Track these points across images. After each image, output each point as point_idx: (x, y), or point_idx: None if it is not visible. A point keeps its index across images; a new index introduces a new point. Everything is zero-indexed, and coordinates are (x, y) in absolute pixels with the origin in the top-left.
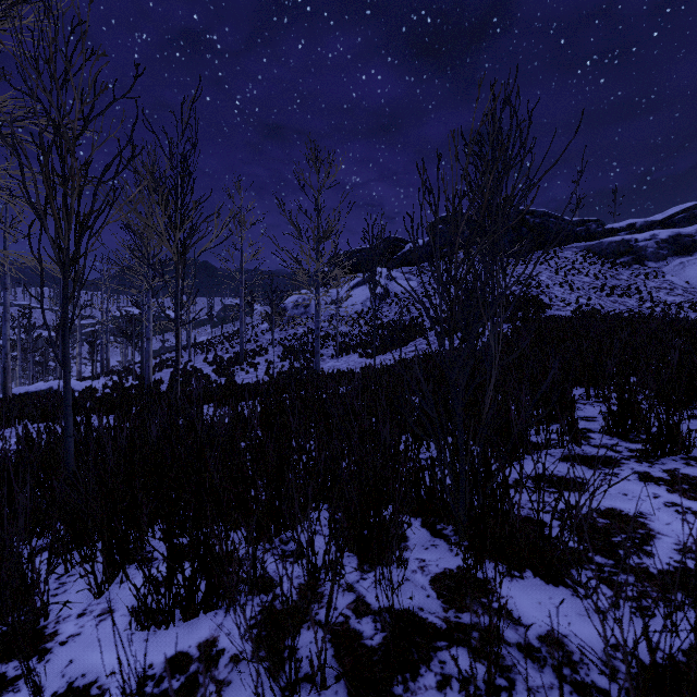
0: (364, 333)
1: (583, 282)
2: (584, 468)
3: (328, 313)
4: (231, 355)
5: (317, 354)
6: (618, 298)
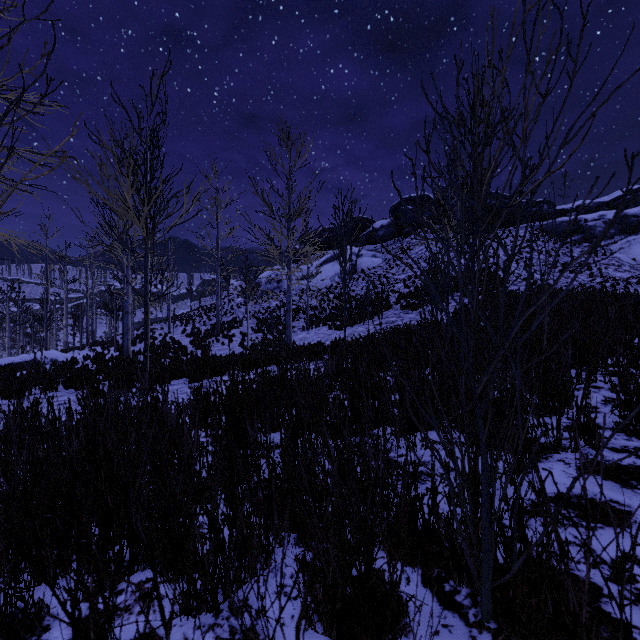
0: (333, 307)
1: (537, 259)
2: (615, 486)
3: (299, 287)
4: (208, 327)
5: (288, 327)
6: (570, 274)
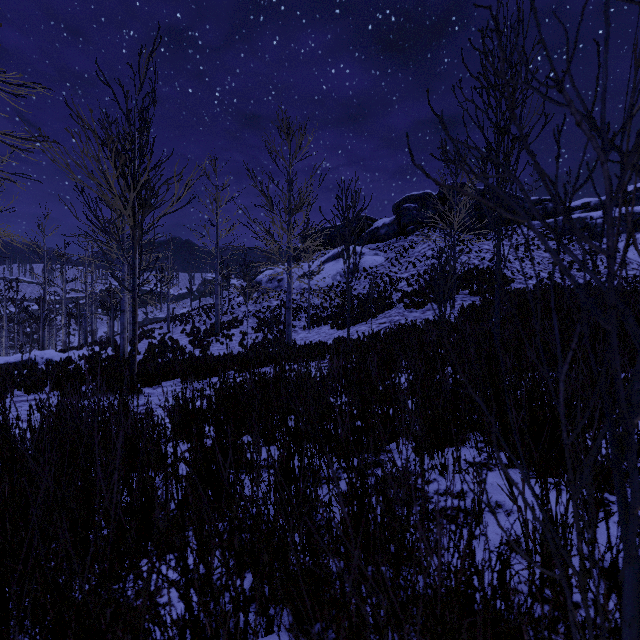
0: (334, 306)
1: (542, 257)
2: None
3: (300, 286)
4: (207, 327)
5: (289, 326)
6: (576, 273)
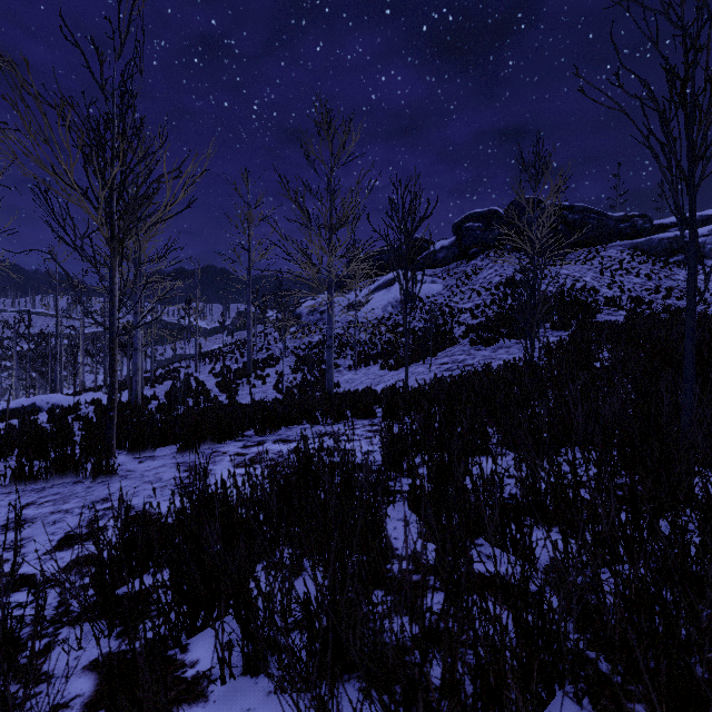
0: (385, 342)
1: (633, 283)
2: None
3: (346, 319)
4: (239, 366)
5: (329, 369)
6: (676, 301)
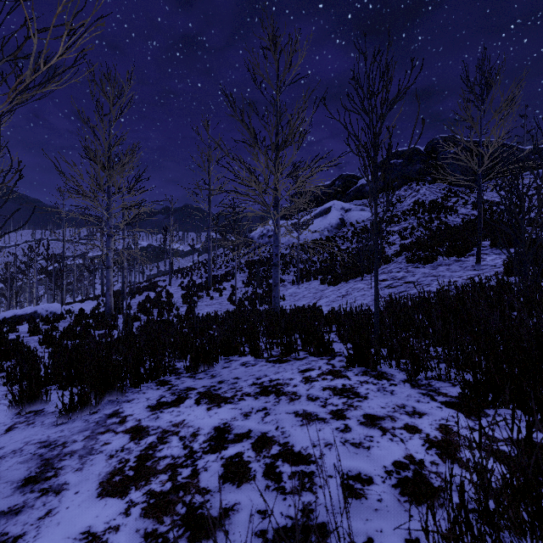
0: (323, 260)
1: None
2: None
3: (289, 242)
4: (202, 280)
5: (275, 287)
6: None
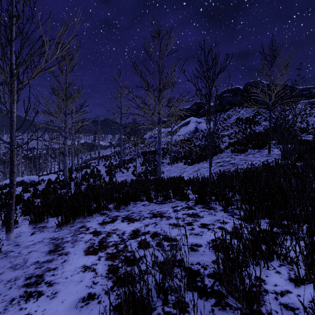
0: (185, 151)
1: (313, 121)
2: None
3: (166, 140)
4: (117, 162)
5: (159, 166)
6: None
